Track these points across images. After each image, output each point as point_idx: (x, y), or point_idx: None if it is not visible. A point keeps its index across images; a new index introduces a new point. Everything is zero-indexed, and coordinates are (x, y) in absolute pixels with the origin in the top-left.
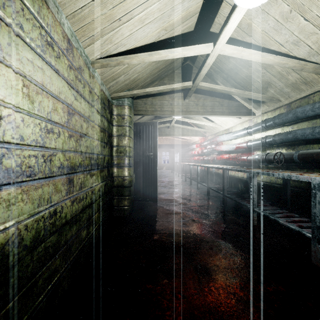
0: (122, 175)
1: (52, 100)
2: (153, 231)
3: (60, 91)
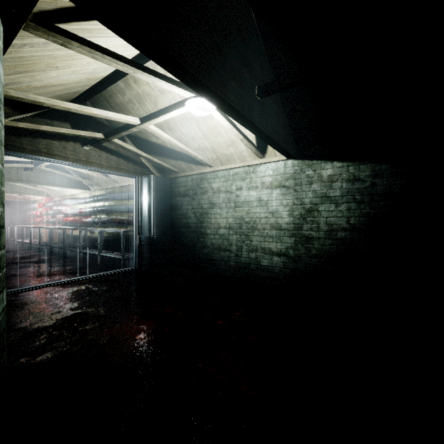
0: None
1: None
2: None
3: None
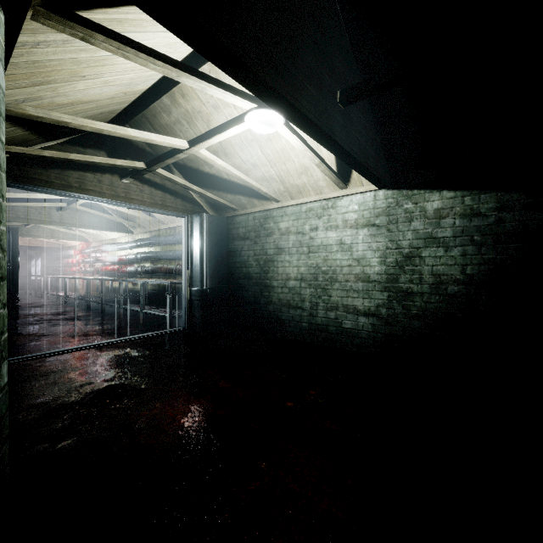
0: None
1: None
2: (26, 331)
3: None
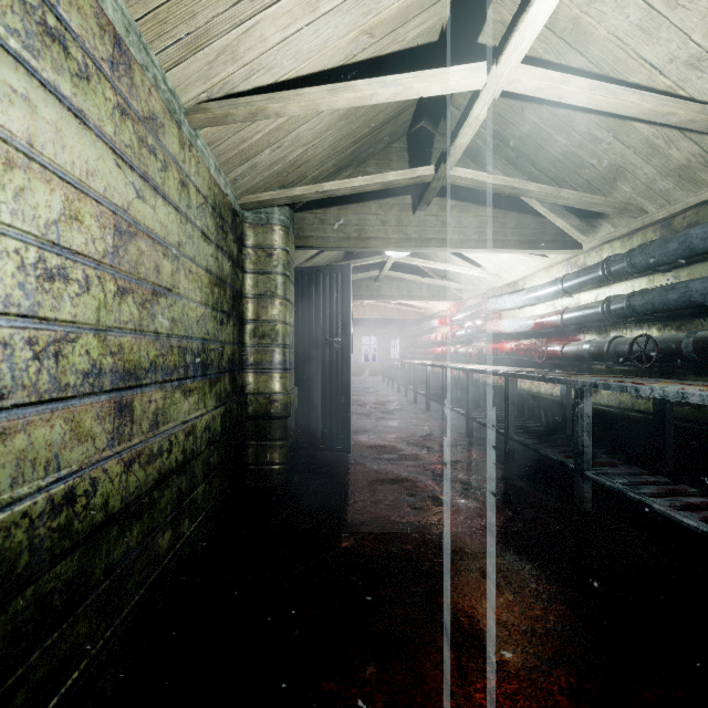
0: (266, 390)
1: (64, 191)
2: (341, 528)
3: (91, 169)
